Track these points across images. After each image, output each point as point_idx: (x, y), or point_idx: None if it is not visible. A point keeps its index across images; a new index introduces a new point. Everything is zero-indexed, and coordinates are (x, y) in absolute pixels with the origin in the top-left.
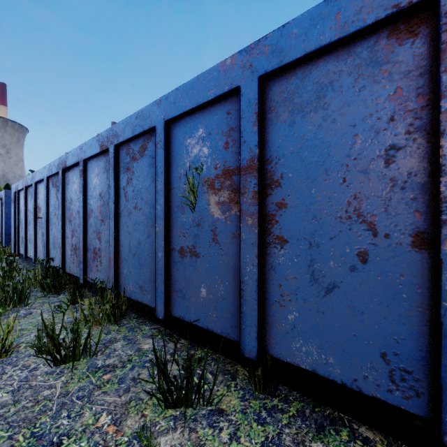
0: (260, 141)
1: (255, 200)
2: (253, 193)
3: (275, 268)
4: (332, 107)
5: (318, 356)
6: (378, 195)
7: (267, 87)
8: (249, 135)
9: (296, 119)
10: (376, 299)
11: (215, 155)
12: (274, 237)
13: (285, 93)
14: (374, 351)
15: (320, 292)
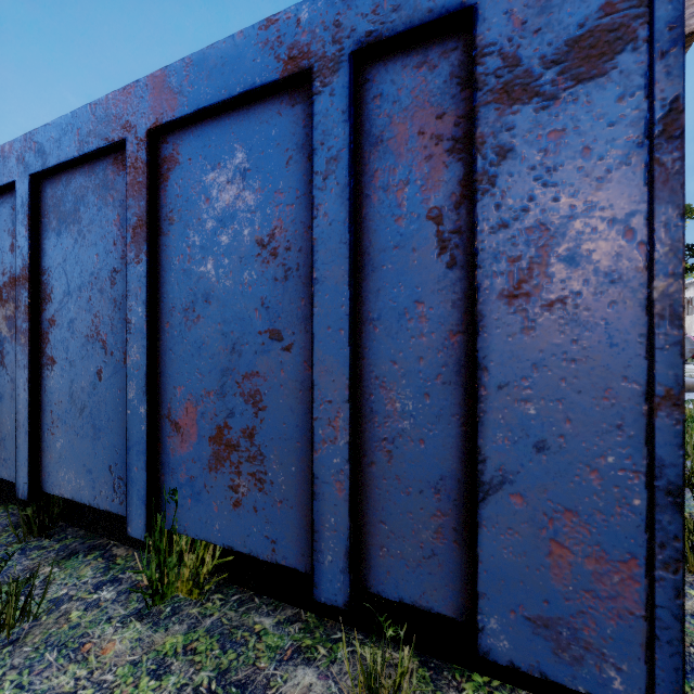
0: (35, 248)
1: (27, 316)
2: (25, 308)
3: (48, 393)
4: (84, 223)
5: (75, 482)
6: (108, 314)
7: (43, 188)
8: (23, 240)
9: (62, 228)
10: (107, 415)
11: (3, 258)
12: (48, 357)
13: (55, 199)
14: (106, 466)
15: (77, 415)
